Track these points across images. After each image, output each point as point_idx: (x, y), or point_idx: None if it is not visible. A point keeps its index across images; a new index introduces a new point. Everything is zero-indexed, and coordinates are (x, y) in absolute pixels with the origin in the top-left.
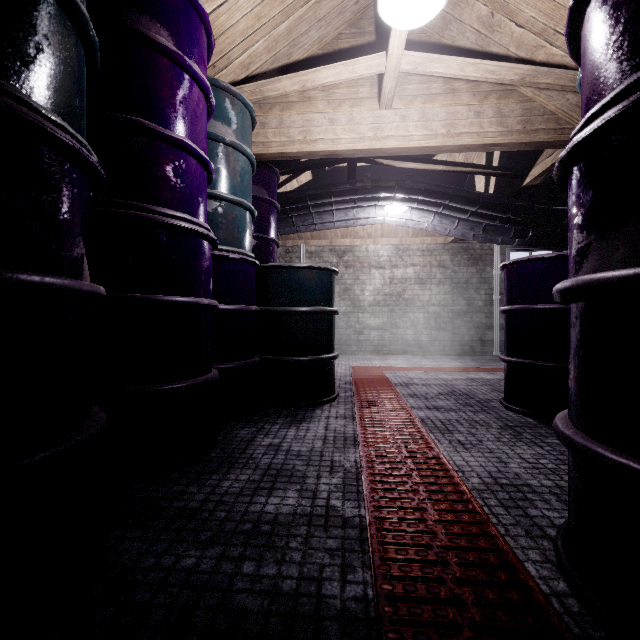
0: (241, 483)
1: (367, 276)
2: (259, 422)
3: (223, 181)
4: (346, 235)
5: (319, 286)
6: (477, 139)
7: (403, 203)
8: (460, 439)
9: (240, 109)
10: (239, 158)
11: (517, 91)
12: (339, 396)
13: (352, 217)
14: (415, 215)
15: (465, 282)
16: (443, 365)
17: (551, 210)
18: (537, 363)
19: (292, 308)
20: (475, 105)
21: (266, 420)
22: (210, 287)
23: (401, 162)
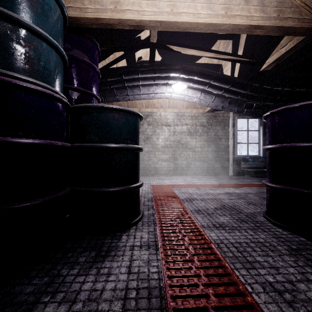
0: None
1: (160, 130)
2: (58, 263)
3: (16, 3)
4: (148, 106)
5: (126, 126)
6: (246, 21)
7: (184, 82)
8: (270, 280)
9: None
10: None
11: None
12: (143, 215)
13: (152, 92)
14: (190, 92)
15: (214, 134)
16: (206, 182)
17: (272, 89)
18: (308, 191)
19: (101, 144)
20: None
21: (68, 258)
22: None
23: (186, 49)
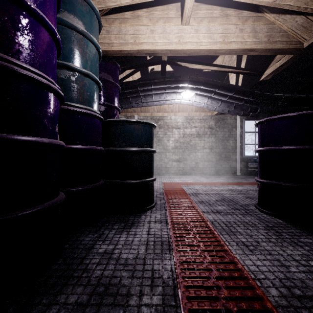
0: (67, 309)
1: (171, 133)
2: (101, 228)
3: (75, 57)
4: (159, 110)
5: (144, 134)
6: (241, 45)
7: (192, 91)
8: (243, 240)
9: (88, 10)
10: (88, 44)
11: (264, 17)
12: (156, 203)
13: (163, 99)
14: (198, 98)
15: (222, 136)
16: (212, 181)
17: (273, 95)
18: (284, 184)
19: (126, 148)
20: (239, 25)
21: (106, 226)
22: (55, 130)
23: (192, 64)
